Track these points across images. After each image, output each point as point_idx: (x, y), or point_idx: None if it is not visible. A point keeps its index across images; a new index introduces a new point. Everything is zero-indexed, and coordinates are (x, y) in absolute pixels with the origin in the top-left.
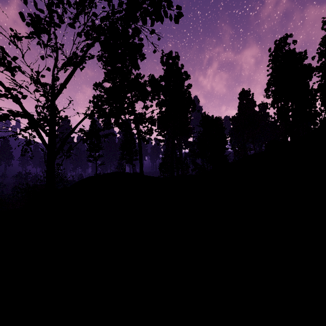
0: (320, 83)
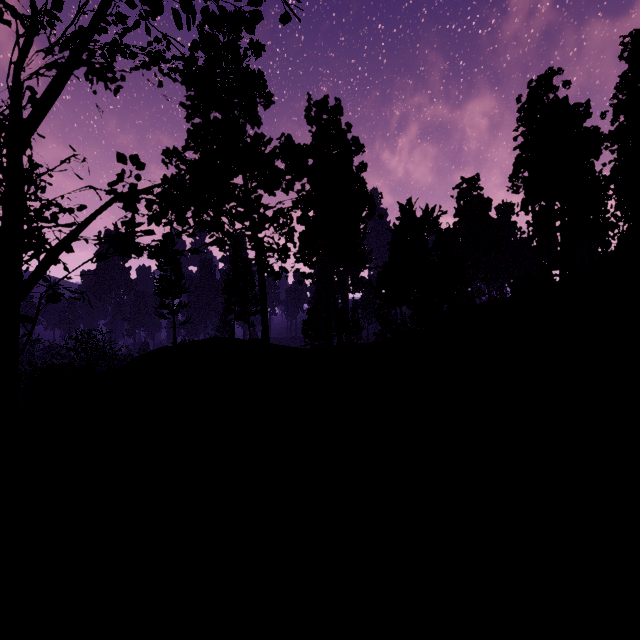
0: (616, 165)
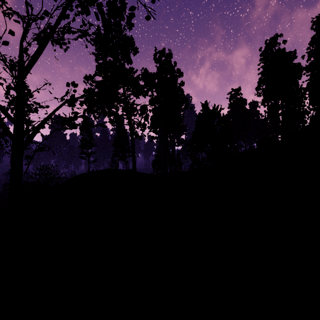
0: (309, 82)
